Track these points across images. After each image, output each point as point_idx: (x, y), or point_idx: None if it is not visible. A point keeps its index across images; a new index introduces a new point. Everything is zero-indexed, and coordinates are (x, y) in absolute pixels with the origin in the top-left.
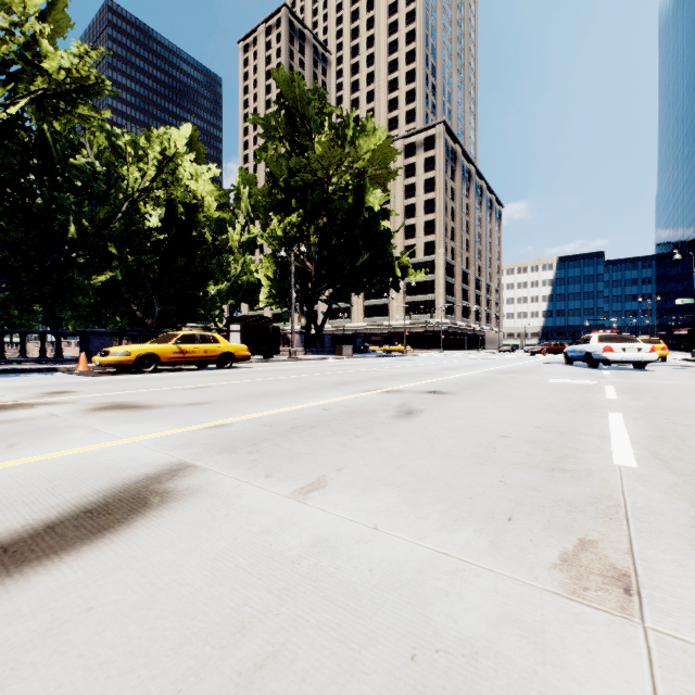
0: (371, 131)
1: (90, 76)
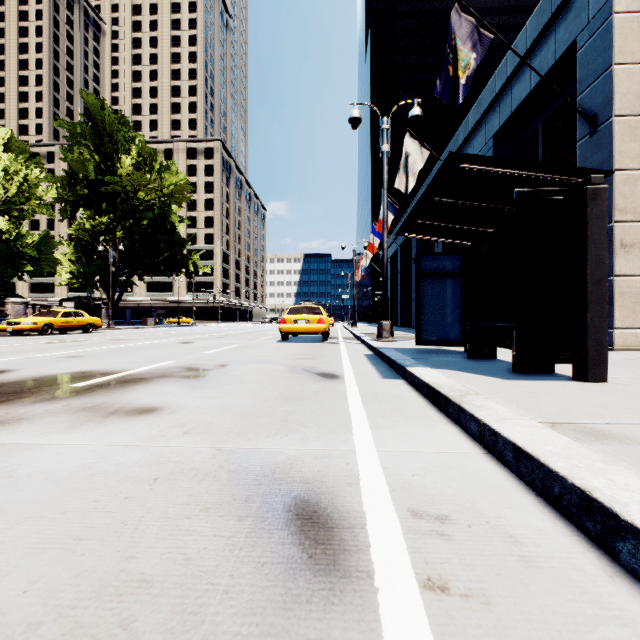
0: (175, 171)
1: None
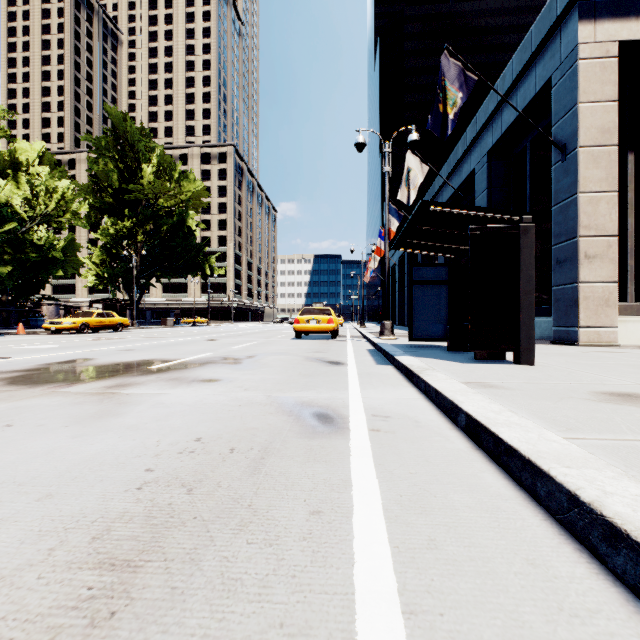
0: (193, 180)
1: None
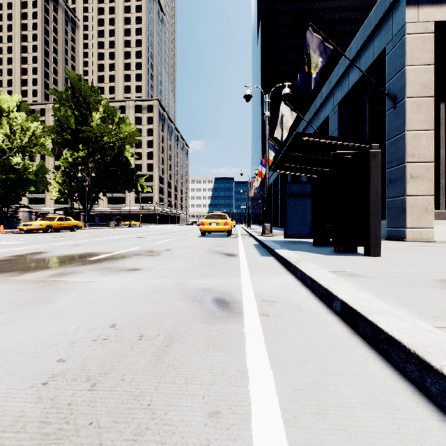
0: (128, 123)
1: None
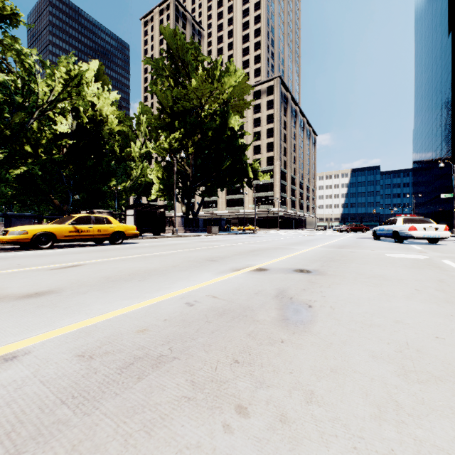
0: (233, 71)
1: (6, 6)
